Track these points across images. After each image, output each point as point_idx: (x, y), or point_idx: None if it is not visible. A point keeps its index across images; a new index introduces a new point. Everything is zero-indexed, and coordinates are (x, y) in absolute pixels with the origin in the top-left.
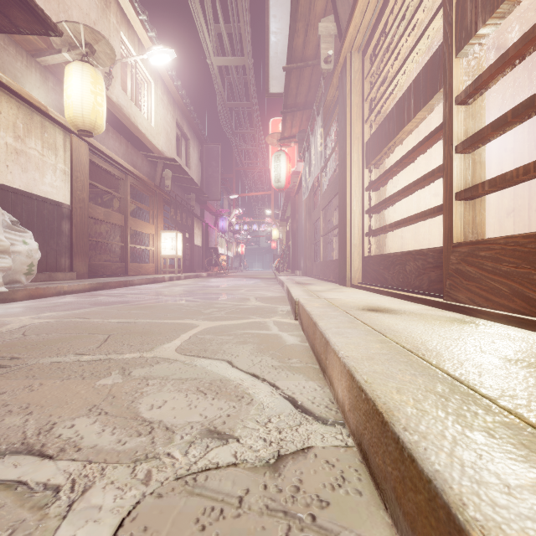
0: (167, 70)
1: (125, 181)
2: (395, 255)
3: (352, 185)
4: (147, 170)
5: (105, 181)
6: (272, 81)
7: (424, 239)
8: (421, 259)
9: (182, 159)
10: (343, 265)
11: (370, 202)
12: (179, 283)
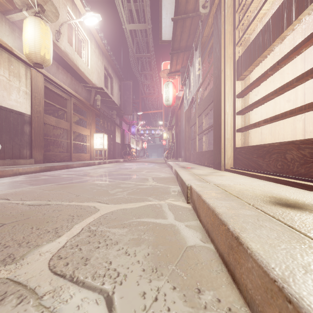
0: (97, 33)
1: (70, 101)
2: (272, 145)
3: (225, 93)
4: (85, 95)
5: (59, 102)
6: (164, 32)
7: (280, 135)
8: (309, 147)
9: (108, 90)
10: (218, 154)
11: (240, 105)
12: (104, 166)
